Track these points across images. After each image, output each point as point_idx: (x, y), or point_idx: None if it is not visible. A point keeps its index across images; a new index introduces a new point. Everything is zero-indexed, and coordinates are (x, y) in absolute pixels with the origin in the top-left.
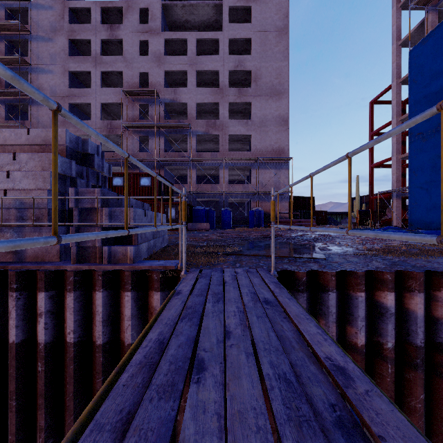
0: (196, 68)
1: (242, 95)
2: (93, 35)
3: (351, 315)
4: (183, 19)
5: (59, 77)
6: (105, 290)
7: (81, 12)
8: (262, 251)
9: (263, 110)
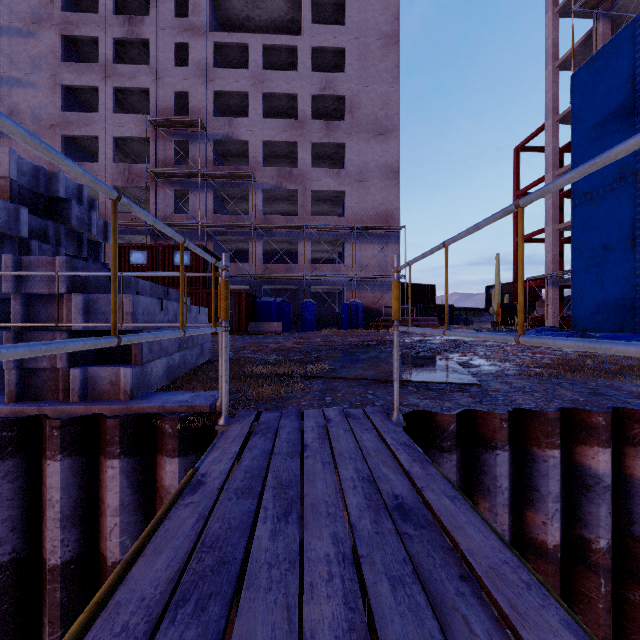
0: (263, 89)
1: (332, 131)
2: (102, 31)
3: (534, 490)
4: (243, 14)
5: (46, 94)
6: (67, 456)
7: None
8: (369, 370)
9: (362, 155)
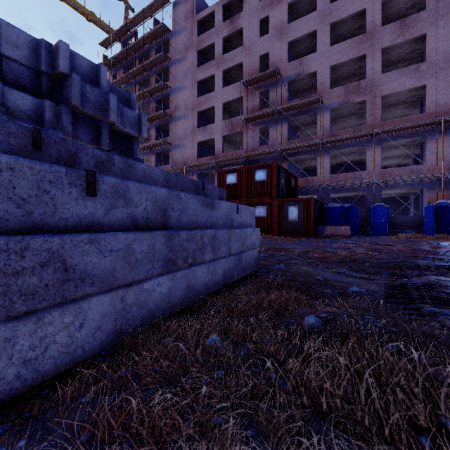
0: (330, 21)
1: (407, 28)
2: (216, 37)
3: None
4: None
5: (190, 90)
6: None
7: (207, 21)
8: None
9: None
